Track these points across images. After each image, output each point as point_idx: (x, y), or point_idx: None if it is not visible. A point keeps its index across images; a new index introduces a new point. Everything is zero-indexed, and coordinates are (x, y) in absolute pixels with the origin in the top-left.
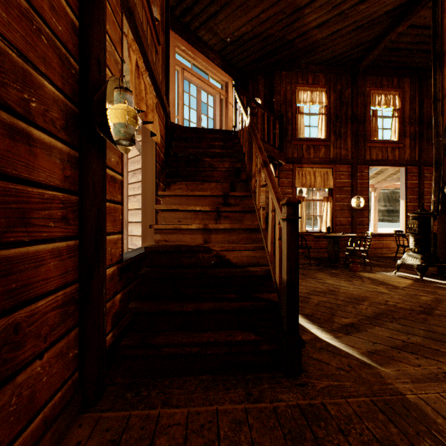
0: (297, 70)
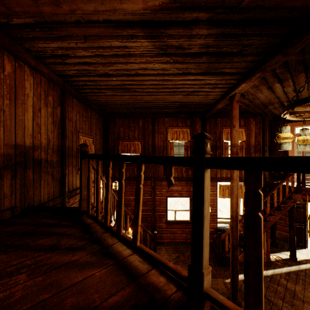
0: None
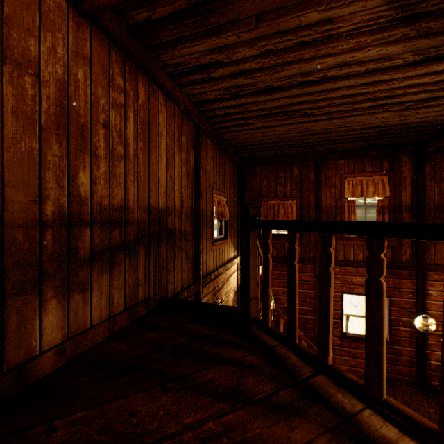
0: None
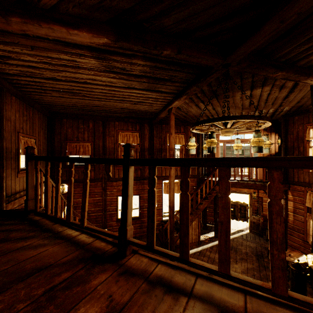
0: (305, 113)
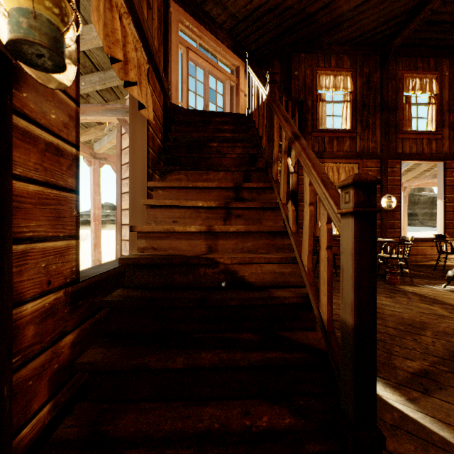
0: (318, 51)
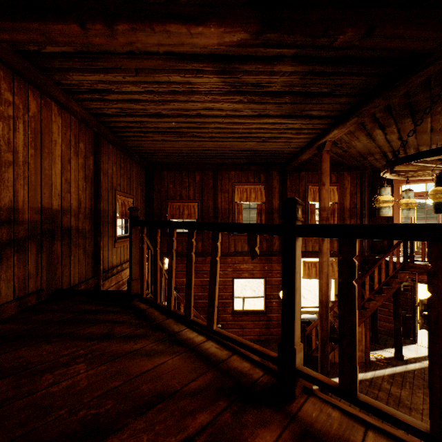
0: None
